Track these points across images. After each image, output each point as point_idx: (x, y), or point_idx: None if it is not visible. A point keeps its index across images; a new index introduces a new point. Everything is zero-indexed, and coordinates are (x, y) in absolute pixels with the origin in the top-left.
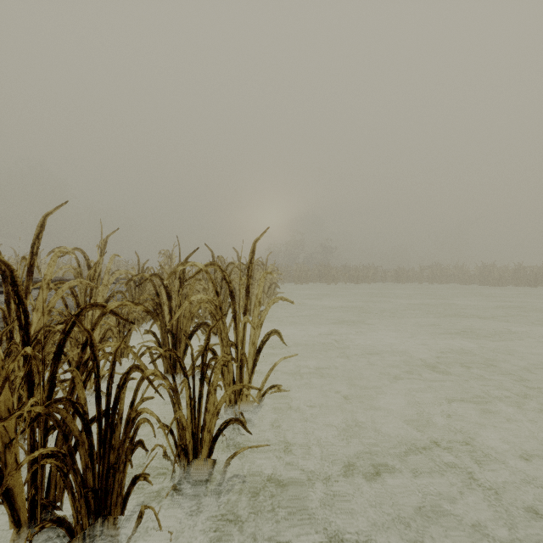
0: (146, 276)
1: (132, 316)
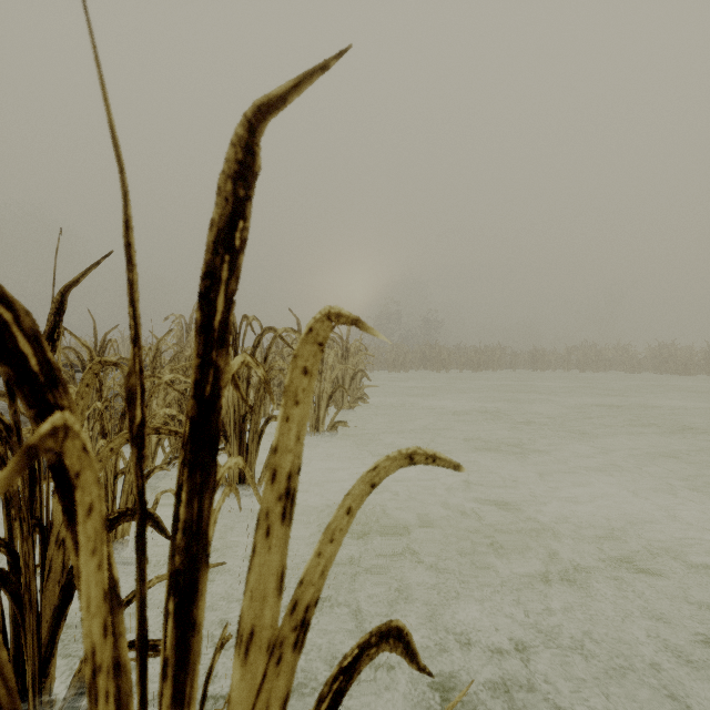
0: None
1: None
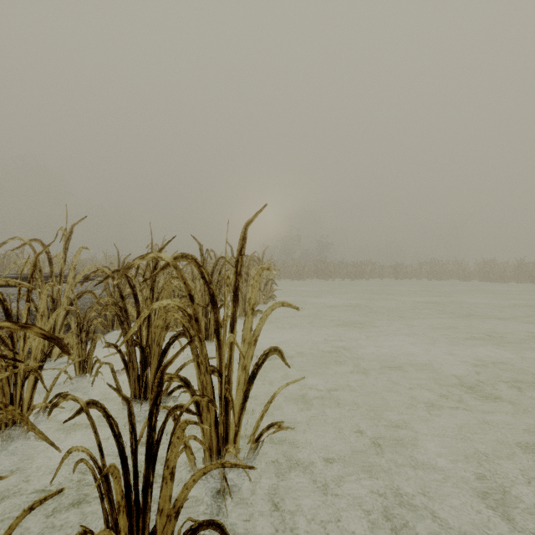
0: (107, 272)
1: (97, 323)
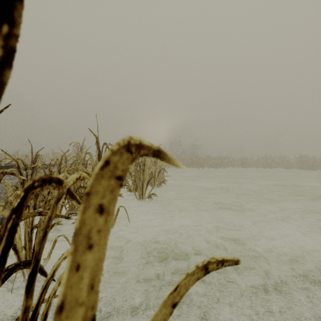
0: None
1: None
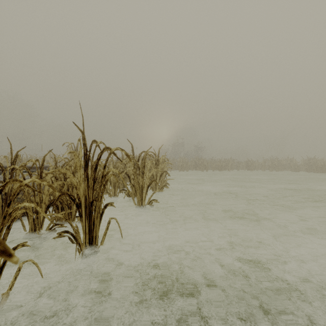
0: None
1: None
